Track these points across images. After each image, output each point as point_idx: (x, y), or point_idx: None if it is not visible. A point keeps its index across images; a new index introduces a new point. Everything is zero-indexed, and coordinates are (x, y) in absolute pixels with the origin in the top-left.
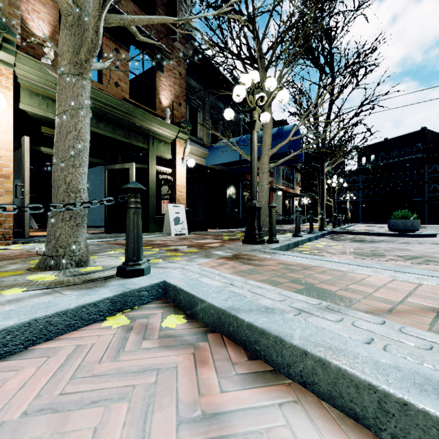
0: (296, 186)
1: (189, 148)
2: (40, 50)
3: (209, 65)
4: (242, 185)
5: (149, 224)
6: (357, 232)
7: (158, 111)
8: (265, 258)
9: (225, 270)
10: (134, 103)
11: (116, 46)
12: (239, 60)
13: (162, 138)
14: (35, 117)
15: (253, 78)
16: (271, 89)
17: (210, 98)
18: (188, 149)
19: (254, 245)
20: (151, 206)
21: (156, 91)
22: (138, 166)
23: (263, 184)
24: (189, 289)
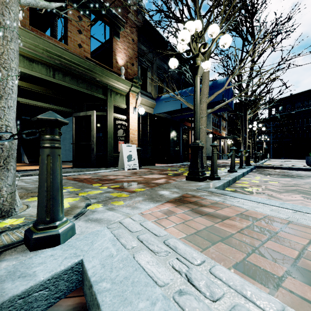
0: (222, 130)
1: (140, 99)
2: None
3: (156, 34)
4: (182, 129)
5: (107, 161)
6: (279, 167)
7: (115, 69)
8: (216, 203)
9: (173, 227)
10: (95, 62)
11: (79, 14)
12: (181, 22)
13: (119, 91)
14: None
15: (196, 27)
16: (213, 35)
17: (157, 61)
18: (139, 100)
19: (197, 182)
20: (109, 146)
21: (113, 53)
22: (98, 113)
23: (202, 127)
24: (109, 310)
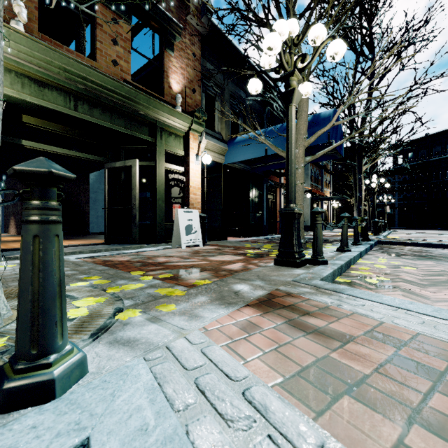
0: (325, 188)
1: (205, 142)
2: (11, 13)
3: (229, 45)
4: (266, 187)
5: (156, 233)
6: (412, 242)
7: (168, 98)
8: (326, 307)
9: (259, 359)
10: (137, 87)
11: (114, 16)
12: (265, 27)
13: (173, 131)
14: (10, 101)
15: (290, 30)
16: (317, 42)
17: (230, 86)
18: (203, 143)
19: (292, 268)
20: (158, 212)
21: (165, 74)
22: (143, 163)
23: (297, 183)
24: None
